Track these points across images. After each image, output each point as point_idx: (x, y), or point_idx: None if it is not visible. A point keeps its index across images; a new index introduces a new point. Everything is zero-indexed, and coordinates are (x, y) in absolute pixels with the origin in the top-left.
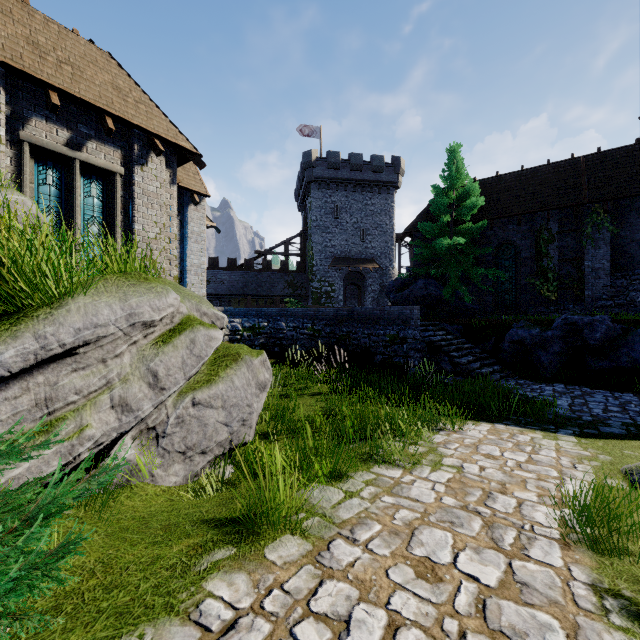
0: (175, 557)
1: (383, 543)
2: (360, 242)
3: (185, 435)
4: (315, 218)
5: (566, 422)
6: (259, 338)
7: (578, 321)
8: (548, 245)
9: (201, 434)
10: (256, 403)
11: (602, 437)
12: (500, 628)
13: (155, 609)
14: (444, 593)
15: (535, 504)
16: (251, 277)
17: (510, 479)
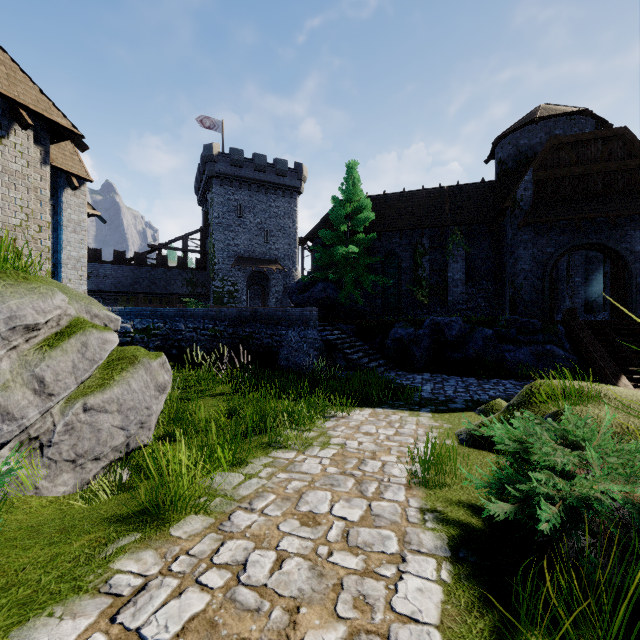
0: (77, 551)
1: (276, 507)
2: (264, 243)
3: (75, 442)
4: (217, 215)
5: (427, 403)
6: (154, 340)
7: (441, 322)
8: (422, 258)
9: (94, 440)
10: (155, 405)
11: (449, 411)
12: (356, 544)
13: (62, 593)
14: (320, 531)
15: (394, 463)
16: (143, 273)
17: (380, 448)
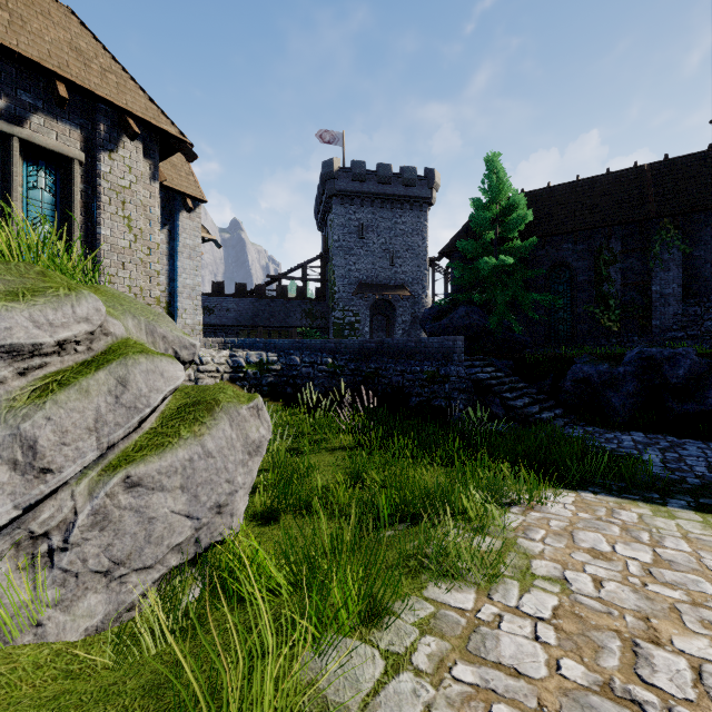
0: None
1: None
2: (389, 266)
3: (110, 541)
4: (337, 238)
5: (670, 487)
6: (267, 376)
7: (656, 355)
8: (609, 267)
9: (142, 536)
10: (243, 476)
11: None
12: None
13: None
14: None
15: None
16: (263, 305)
17: (651, 605)
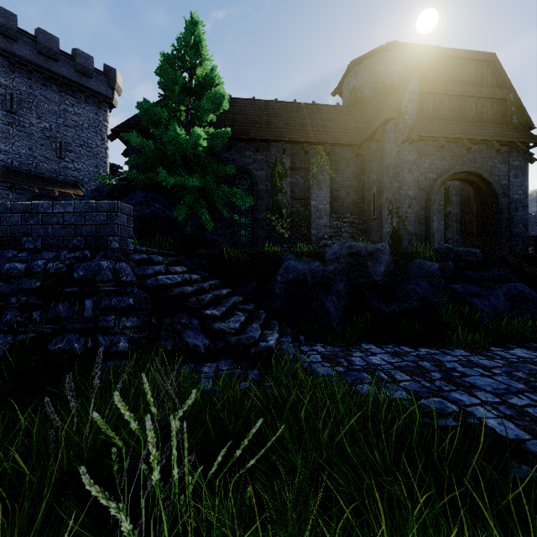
0: None
1: None
2: (56, 157)
3: None
4: None
5: None
6: None
7: (363, 250)
8: (282, 179)
9: None
10: None
11: None
12: None
13: None
14: None
15: None
16: None
17: None
